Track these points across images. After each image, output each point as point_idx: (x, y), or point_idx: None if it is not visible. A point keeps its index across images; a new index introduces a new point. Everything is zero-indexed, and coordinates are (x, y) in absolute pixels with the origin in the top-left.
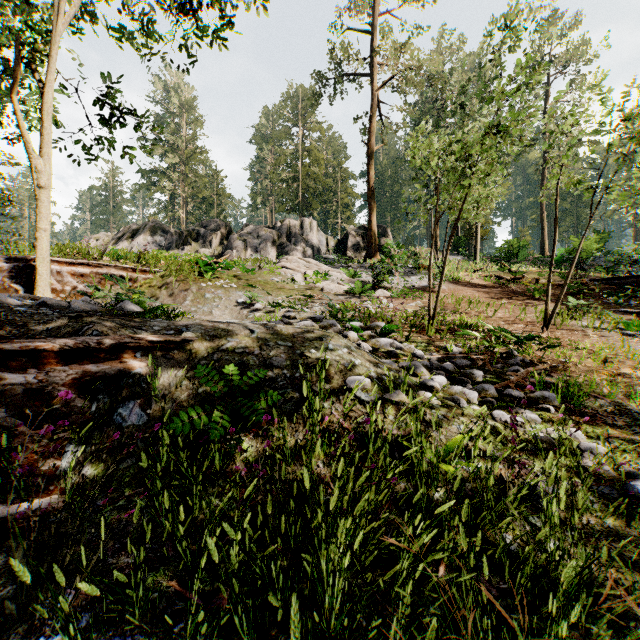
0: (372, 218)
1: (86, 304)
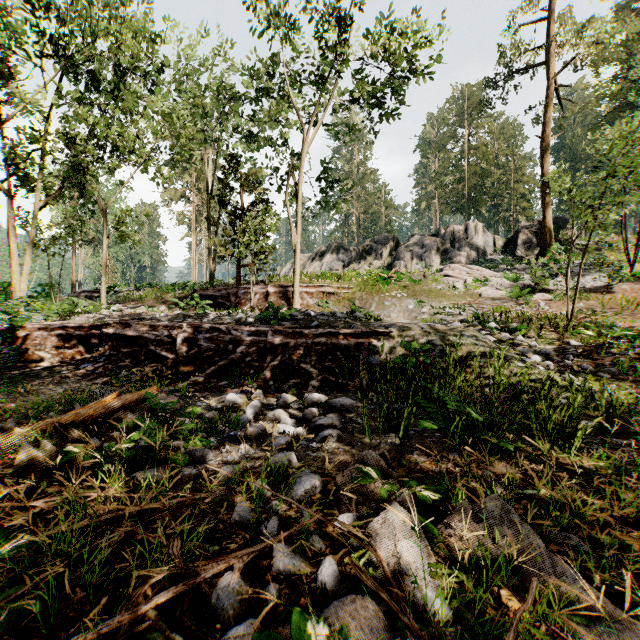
0: (546, 214)
1: (342, 314)
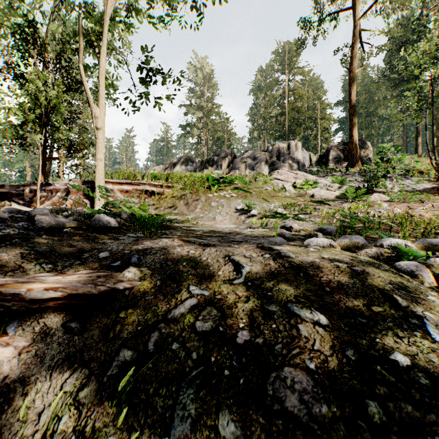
0: (353, 132)
1: (56, 218)
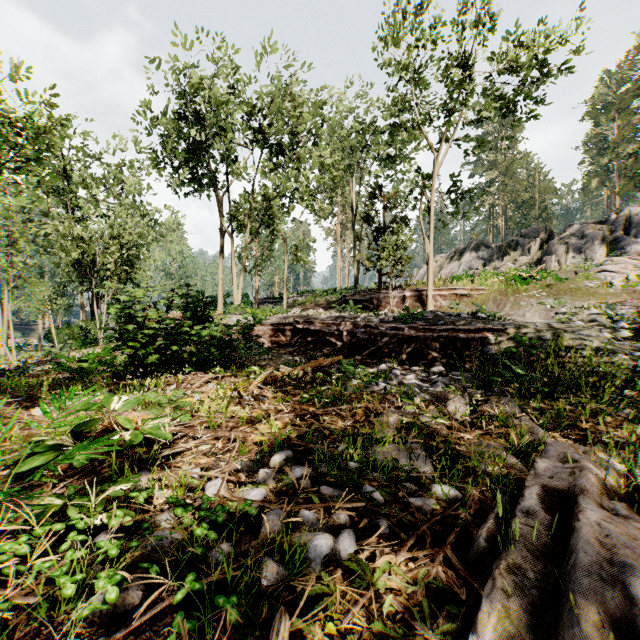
0: None
1: (466, 315)
